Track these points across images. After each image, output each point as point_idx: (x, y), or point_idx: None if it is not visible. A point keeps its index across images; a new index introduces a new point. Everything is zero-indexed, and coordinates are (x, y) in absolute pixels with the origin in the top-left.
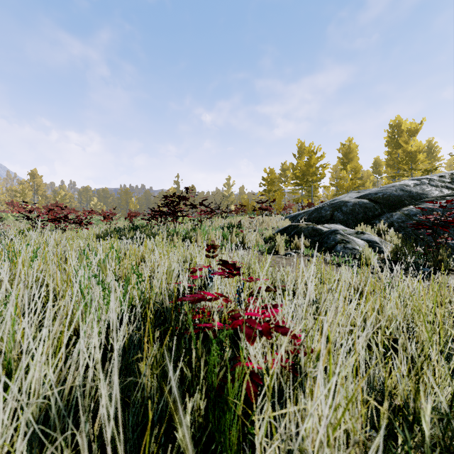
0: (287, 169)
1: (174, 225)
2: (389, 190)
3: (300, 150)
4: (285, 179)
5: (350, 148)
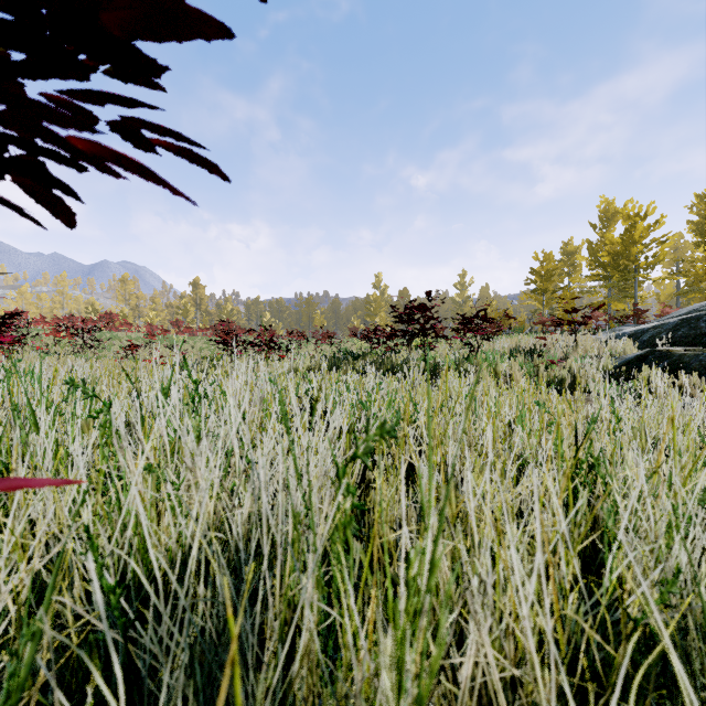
0: (574, 251)
1: (425, 352)
2: None
3: (605, 216)
4: (570, 269)
5: None
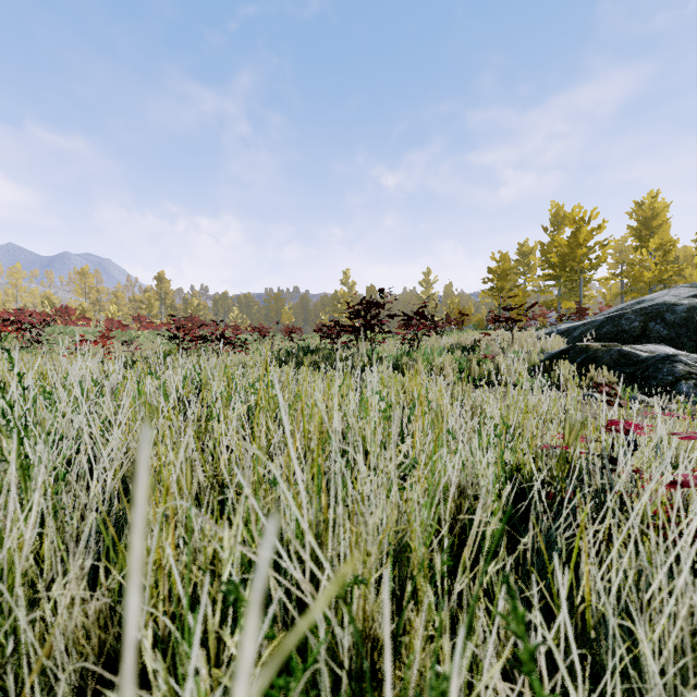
0: (530, 252)
1: (372, 347)
2: None
3: (555, 220)
4: (525, 269)
5: (654, 209)
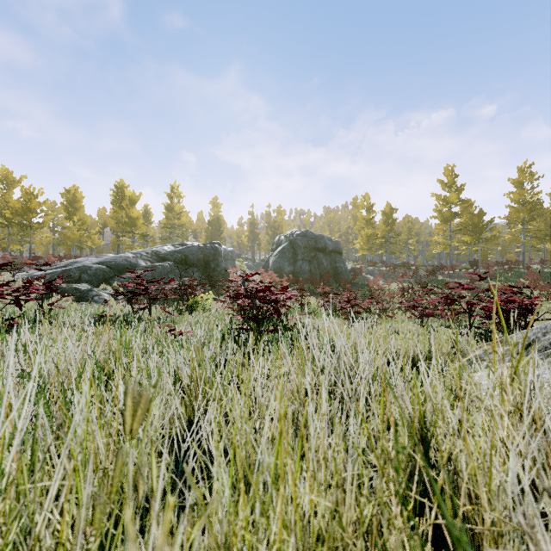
0: None
1: None
2: (119, 260)
3: (6, 181)
4: None
5: (77, 197)
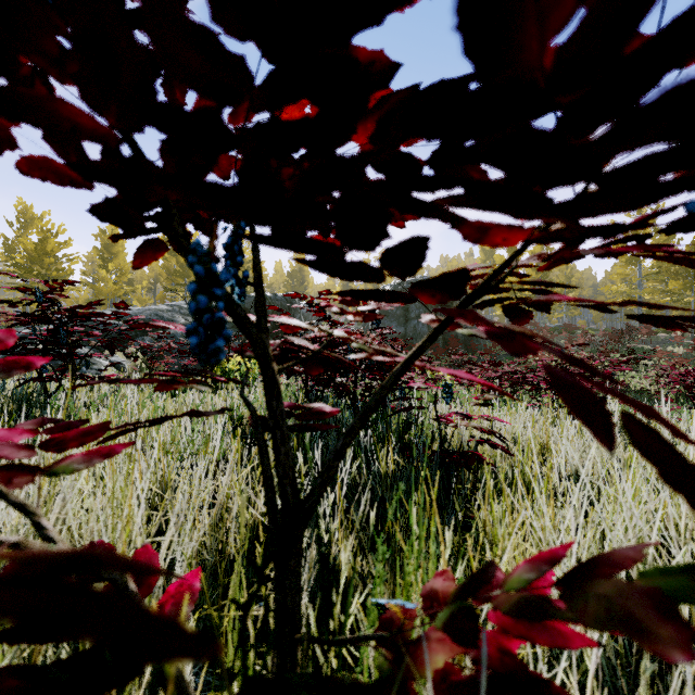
0: None
1: None
2: (145, 314)
3: (23, 218)
4: None
5: None
